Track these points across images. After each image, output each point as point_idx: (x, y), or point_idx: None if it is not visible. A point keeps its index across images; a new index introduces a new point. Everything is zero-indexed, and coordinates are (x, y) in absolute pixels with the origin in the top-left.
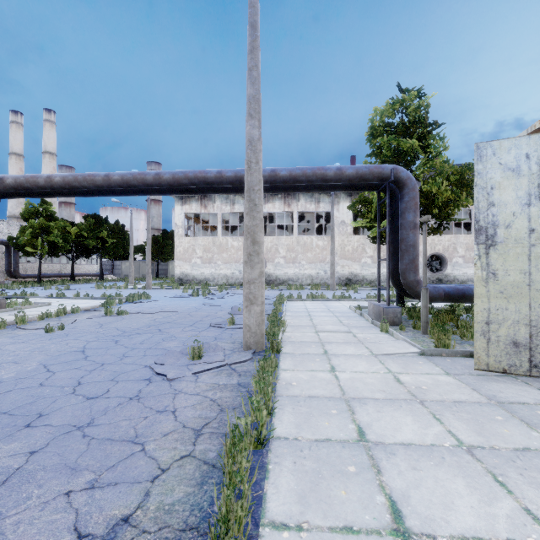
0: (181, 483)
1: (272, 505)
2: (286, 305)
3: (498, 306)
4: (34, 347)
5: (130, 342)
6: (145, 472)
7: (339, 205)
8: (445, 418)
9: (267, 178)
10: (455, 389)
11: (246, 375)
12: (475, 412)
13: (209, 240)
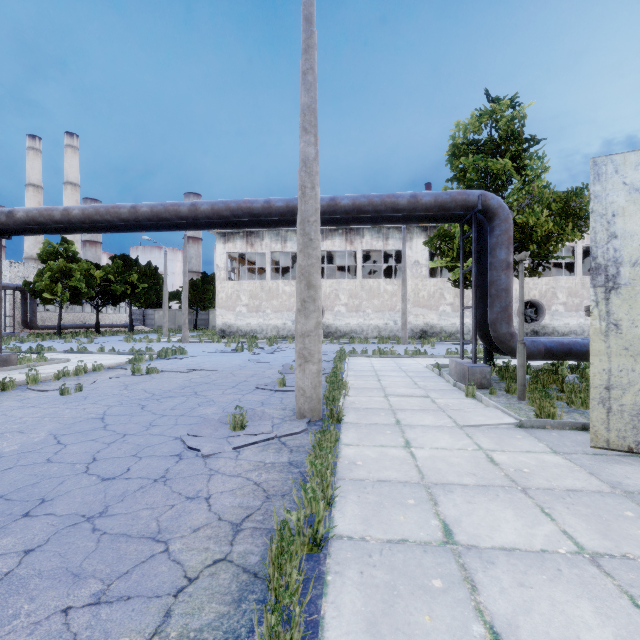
0: (213, 600)
1: (331, 635)
2: (348, 362)
3: (621, 367)
4: (45, 412)
5: (159, 407)
6: (167, 581)
7: (412, 242)
8: (556, 513)
9: (325, 208)
10: (566, 473)
11: (299, 450)
12: (596, 505)
13: (256, 284)
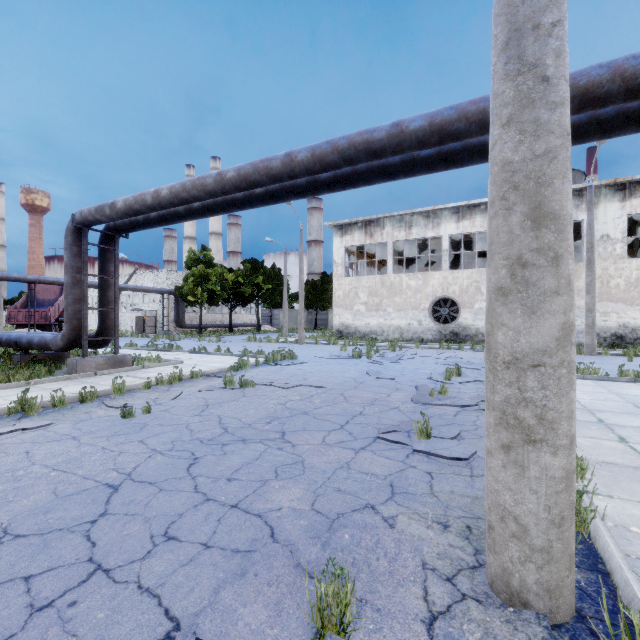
0: None
1: None
2: None
3: None
4: (69, 455)
5: (213, 468)
6: None
7: (597, 208)
8: None
9: None
10: None
11: None
12: None
13: (376, 279)
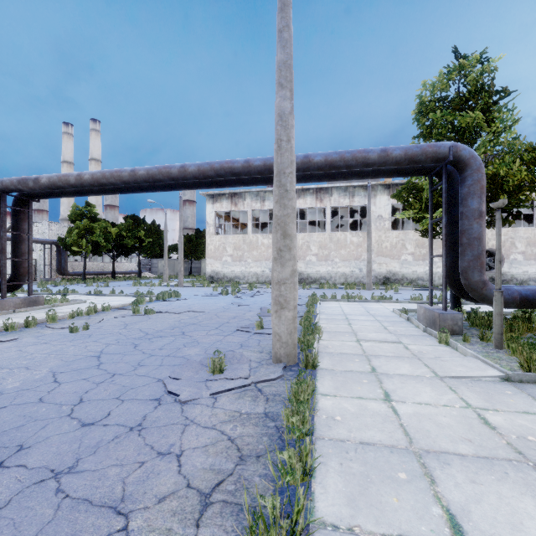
0: None
1: None
2: (319, 306)
3: None
4: (53, 349)
5: (149, 346)
6: None
7: (376, 198)
8: None
9: (299, 165)
10: None
11: (275, 399)
12: None
13: (239, 237)
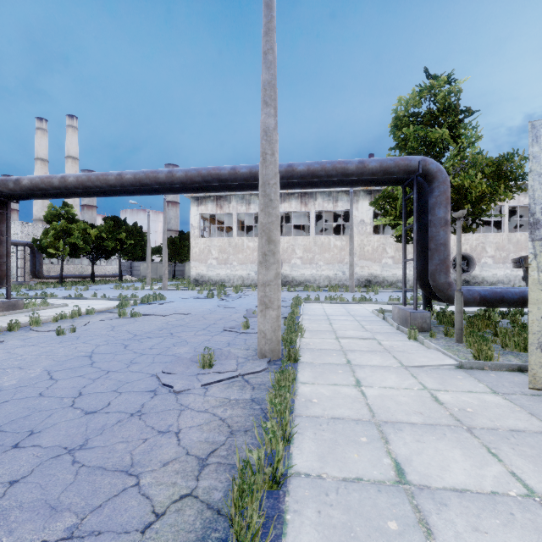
0: (178, 537)
1: None
2: (303, 307)
3: None
4: (42, 350)
5: (139, 346)
6: (136, 517)
7: (358, 204)
8: (503, 454)
9: (283, 174)
10: (508, 413)
11: (261, 388)
12: (540, 446)
13: (225, 240)
